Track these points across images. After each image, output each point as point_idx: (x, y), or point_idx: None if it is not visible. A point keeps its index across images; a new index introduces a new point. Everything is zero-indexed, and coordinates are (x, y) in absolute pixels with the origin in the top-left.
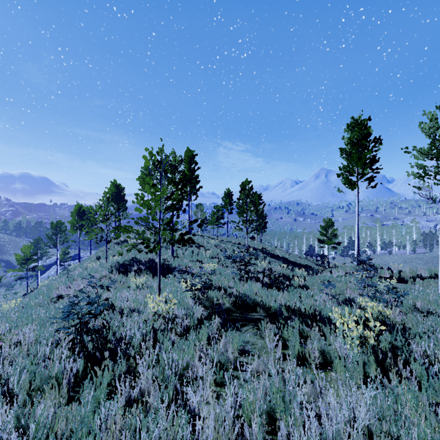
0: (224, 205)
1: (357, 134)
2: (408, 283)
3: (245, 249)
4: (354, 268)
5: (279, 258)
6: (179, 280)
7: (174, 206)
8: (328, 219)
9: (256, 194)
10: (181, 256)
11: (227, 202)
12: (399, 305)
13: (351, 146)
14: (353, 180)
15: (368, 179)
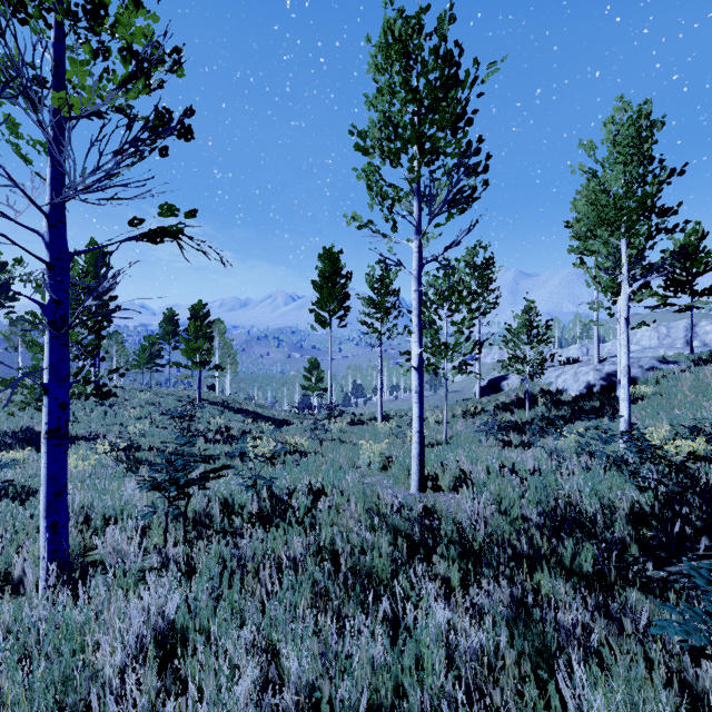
0: (164, 336)
1: (329, 267)
2: (361, 424)
3: (189, 402)
4: (323, 416)
5: (248, 414)
6: (88, 449)
7: (88, 354)
8: (314, 359)
9: (217, 322)
10: (83, 420)
11: (169, 331)
12: (326, 439)
13: (323, 280)
14: (325, 317)
15: (341, 316)
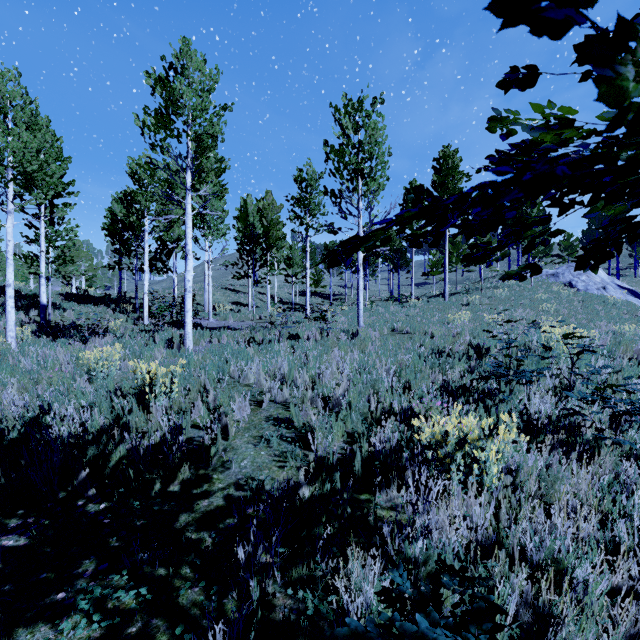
0: None
1: None
2: None
3: None
4: None
5: None
6: None
7: None
8: None
9: None
10: None
11: None
12: None
13: None
14: None
15: None
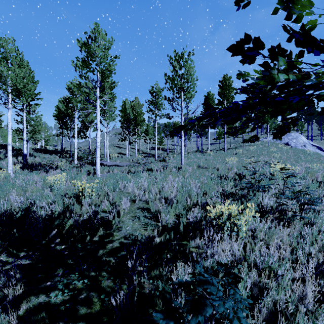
0: None
1: None
2: None
3: None
4: None
5: None
6: None
7: None
8: None
9: None
10: None
11: None
12: None
13: None
14: None
15: None
